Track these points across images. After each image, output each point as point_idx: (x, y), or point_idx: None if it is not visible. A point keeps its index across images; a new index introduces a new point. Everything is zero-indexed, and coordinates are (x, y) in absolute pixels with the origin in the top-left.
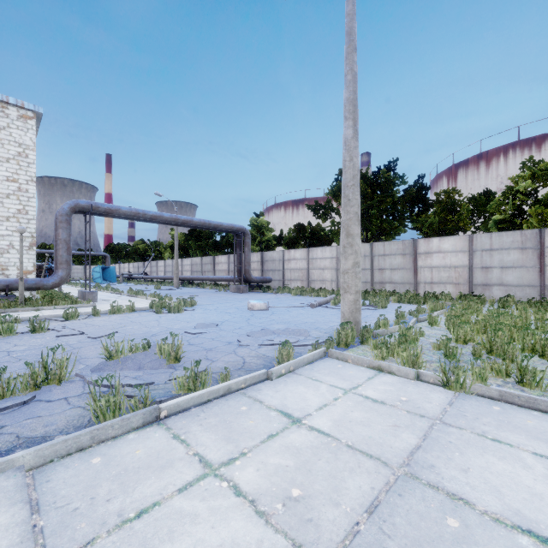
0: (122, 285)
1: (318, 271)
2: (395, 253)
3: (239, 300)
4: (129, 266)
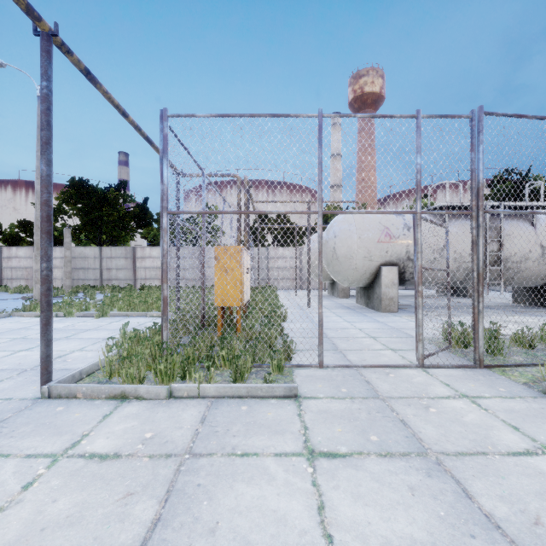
0: None
1: None
2: (120, 257)
3: None
4: None
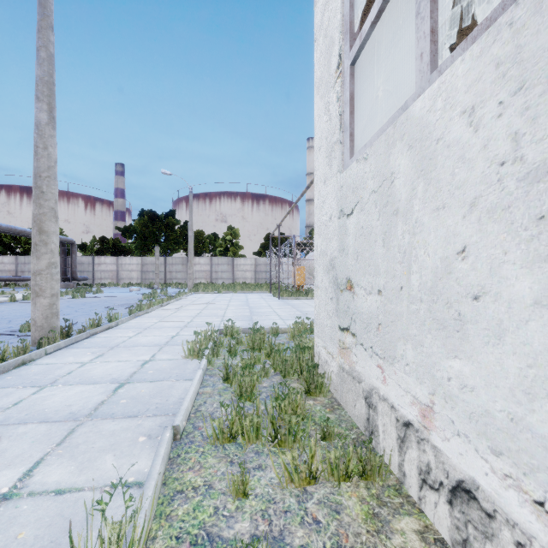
0: None
1: (127, 272)
2: (178, 264)
3: None
4: None
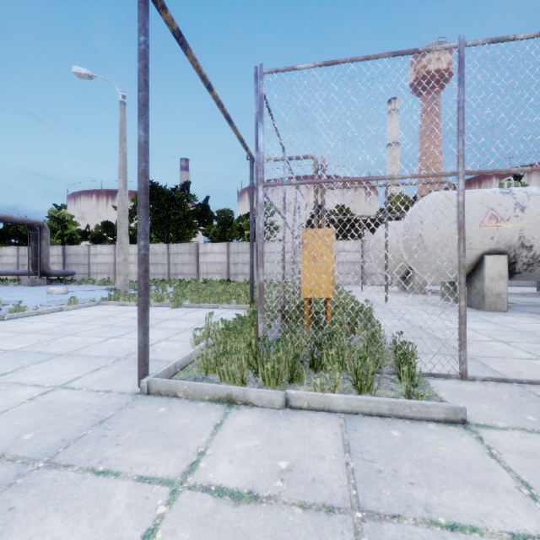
0: None
1: None
2: (185, 253)
3: (36, 290)
4: None
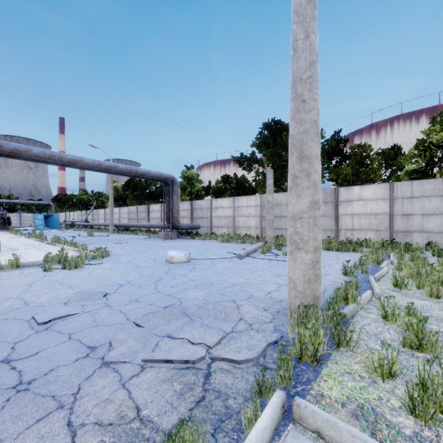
0: (61, 232)
1: (244, 219)
2: None
3: (162, 249)
4: (74, 214)
